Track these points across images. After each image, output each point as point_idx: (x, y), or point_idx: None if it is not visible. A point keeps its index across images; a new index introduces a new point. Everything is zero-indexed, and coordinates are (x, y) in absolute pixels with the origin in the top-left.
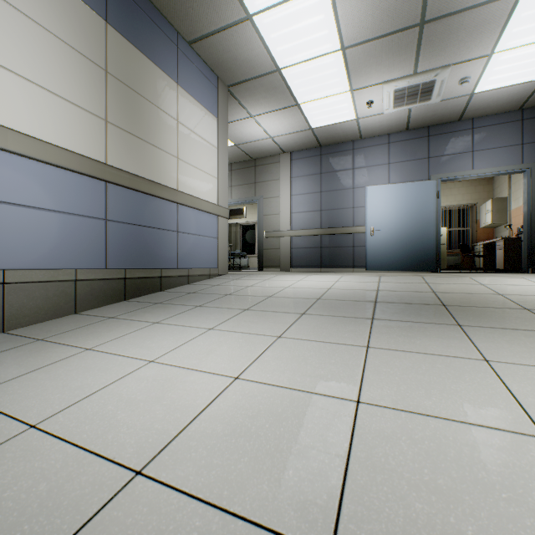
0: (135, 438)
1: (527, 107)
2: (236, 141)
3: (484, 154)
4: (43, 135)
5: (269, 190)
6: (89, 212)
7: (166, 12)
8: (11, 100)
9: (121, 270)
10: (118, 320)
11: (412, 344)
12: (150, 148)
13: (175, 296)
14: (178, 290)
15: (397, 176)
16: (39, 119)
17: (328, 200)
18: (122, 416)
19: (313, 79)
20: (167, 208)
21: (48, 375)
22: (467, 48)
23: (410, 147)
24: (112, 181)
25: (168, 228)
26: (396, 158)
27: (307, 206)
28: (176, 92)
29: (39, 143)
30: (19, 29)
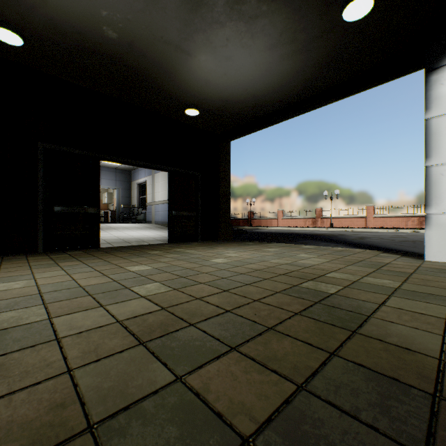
0: None
1: (117, 168)
2: None
3: (105, 180)
4: None
5: None
6: None
7: None
8: None
9: None
10: None
11: None
12: None
13: None
14: None
15: None
16: None
17: None
18: None
19: None
20: None
21: None
22: None
23: None
24: None
25: None
26: None
27: None
28: None
29: None
30: None
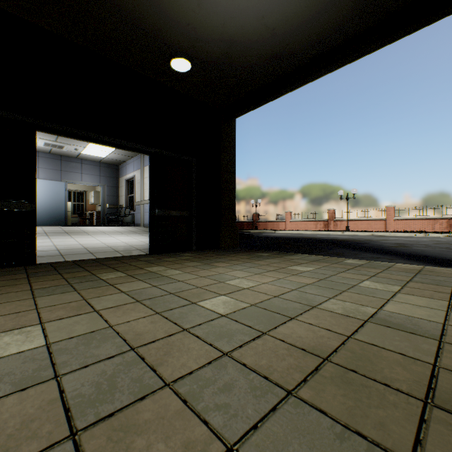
0: None
1: (102, 162)
2: None
3: (87, 176)
4: None
5: None
6: None
7: None
8: None
9: None
10: None
11: (60, 237)
12: None
13: None
14: None
15: (44, 175)
16: None
17: None
18: None
19: None
20: None
21: None
22: (77, 143)
23: (52, 162)
24: None
25: None
26: (44, 166)
27: None
28: None
29: None
30: None
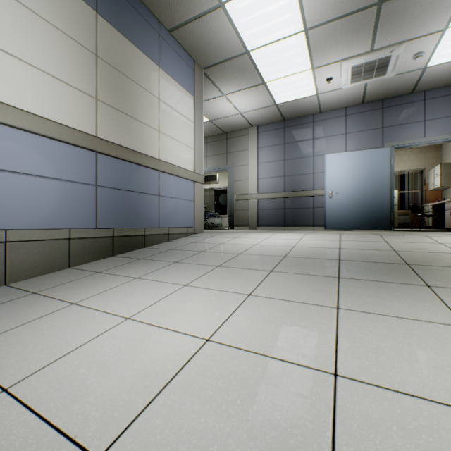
0: (100, 411)
1: None
2: (211, 117)
3: (435, 123)
4: (40, 112)
5: (239, 159)
6: (81, 179)
7: (149, 4)
8: (12, 81)
9: (110, 229)
10: (104, 275)
11: (383, 306)
12: (135, 123)
13: (156, 252)
14: (159, 247)
15: (353, 145)
16: (37, 97)
17: (291, 167)
18: (92, 382)
19: (278, 60)
20: (150, 175)
21: (33, 331)
22: (422, 24)
23: (366, 118)
24: (101, 152)
25: (151, 192)
26: (352, 128)
27: (272, 173)
28: (158, 74)
29: (37, 118)
30: (20, 19)
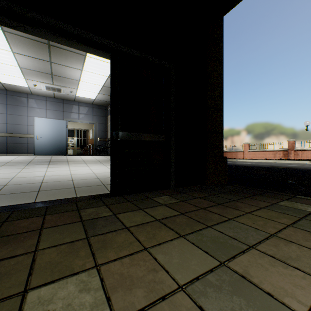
0: None
1: (94, 104)
2: None
3: (82, 115)
4: None
5: None
6: None
7: None
8: None
9: None
10: None
11: (35, 167)
12: None
13: None
14: None
15: (50, 115)
16: None
17: (12, 119)
18: None
19: (4, 69)
20: None
21: None
22: (70, 85)
23: (56, 105)
24: None
25: None
26: (50, 108)
27: None
28: None
29: None
30: None
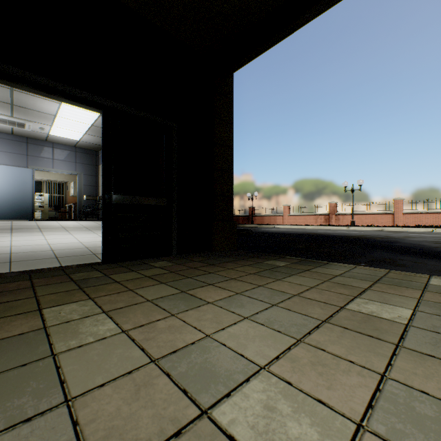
0: None
1: (78, 147)
2: None
3: (59, 162)
4: None
5: None
6: None
7: None
8: None
9: None
10: None
11: None
12: None
13: None
14: None
15: (5, 160)
16: None
17: None
18: None
19: None
20: None
21: None
22: (40, 120)
23: (16, 145)
24: None
25: None
26: (5, 149)
27: None
28: None
29: None
30: None
